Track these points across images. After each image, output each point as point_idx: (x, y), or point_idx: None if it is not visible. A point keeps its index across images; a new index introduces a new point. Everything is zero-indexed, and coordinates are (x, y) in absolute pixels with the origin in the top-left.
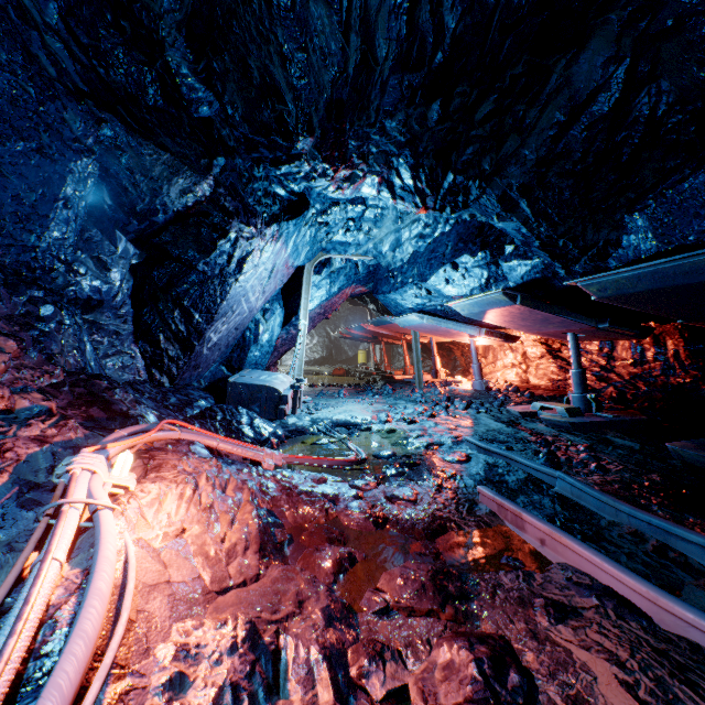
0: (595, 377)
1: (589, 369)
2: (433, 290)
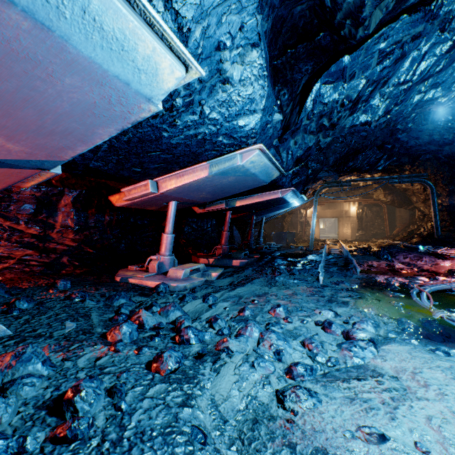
0: (33, 249)
1: (17, 240)
2: (244, 93)
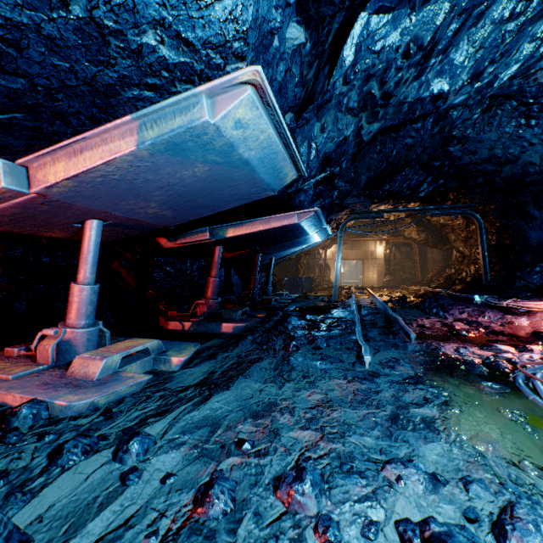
0: None
1: None
2: None
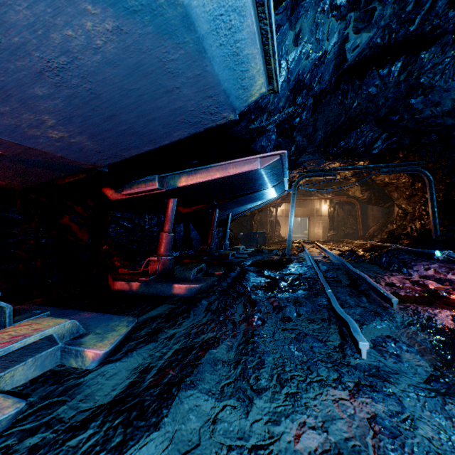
0: None
1: None
2: None
